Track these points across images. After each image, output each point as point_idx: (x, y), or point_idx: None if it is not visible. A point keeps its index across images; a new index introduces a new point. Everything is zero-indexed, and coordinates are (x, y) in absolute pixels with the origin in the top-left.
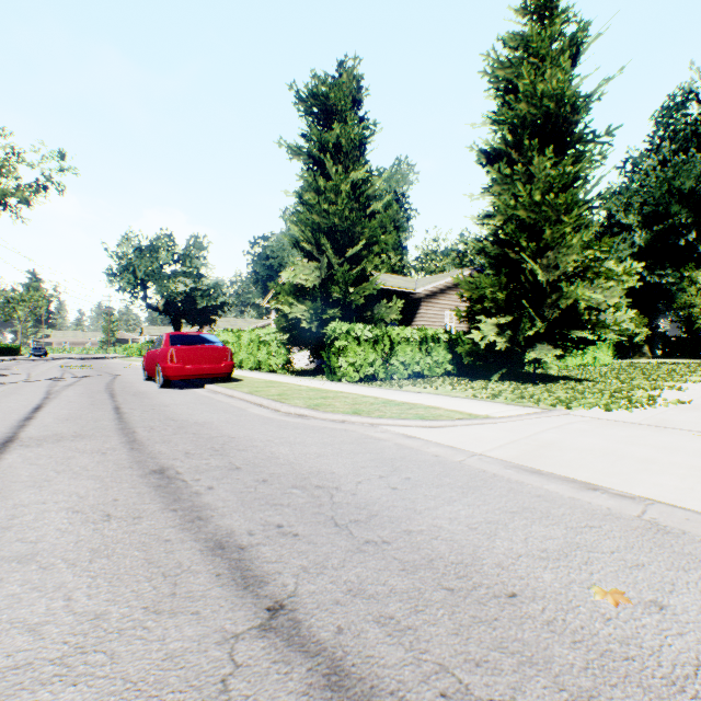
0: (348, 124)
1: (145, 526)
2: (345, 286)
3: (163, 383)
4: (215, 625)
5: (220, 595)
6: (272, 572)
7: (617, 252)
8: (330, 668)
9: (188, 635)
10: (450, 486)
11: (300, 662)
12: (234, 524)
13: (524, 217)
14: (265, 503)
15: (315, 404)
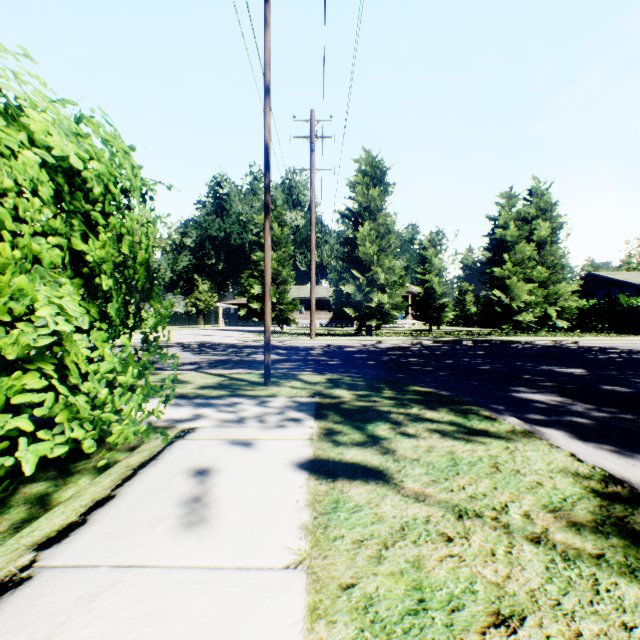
0: None
1: None
2: None
3: None
4: None
5: None
6: None
7: (183, 262)
8: None
9: None
10: None
11: None
12: None
13: None
14: None
15: None
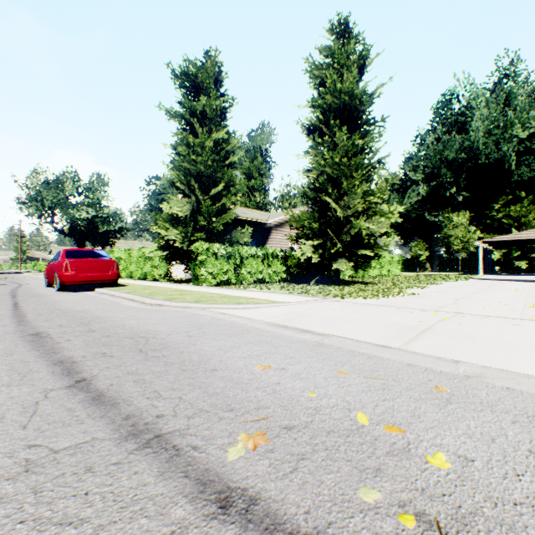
0: (211, 98)
1: (14, 357)
2: (208, 216)
3: (60, 288)
4: (42, 387)
5: (51, 378)
6: (87, 369)
7: (409, 199)
8: (97, 395)
9: (25, 391)
10: (226, 334)
11: (83, 394)
12: (76, 353)
13: (330, 172)
14: (102, 345)
15: (172, 298)
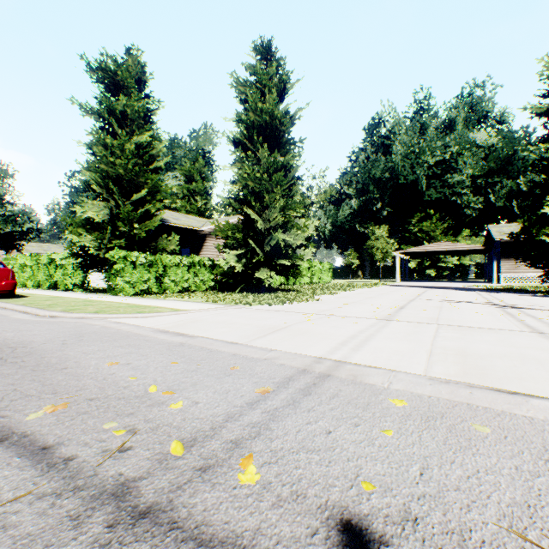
0: (132, 99)
1: None
2: (129, 223)
3: None
4: None
5: None
6: None
7: (343, 211)
8: None
9: None
10: (103, 340)
11: None
12: None
13: (253, 186)
14: None
15: (72, 309)
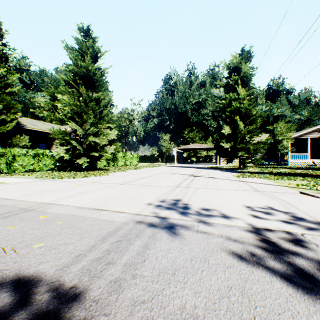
0: None
1: None
2: None
3: None
4: None
5: None
6: None
7: (150, 125)
8: None
9: None
10: None
11: None
12: None
13: (76, 109)
14: None
15: None
